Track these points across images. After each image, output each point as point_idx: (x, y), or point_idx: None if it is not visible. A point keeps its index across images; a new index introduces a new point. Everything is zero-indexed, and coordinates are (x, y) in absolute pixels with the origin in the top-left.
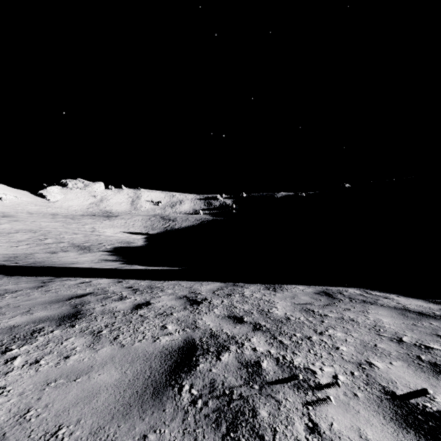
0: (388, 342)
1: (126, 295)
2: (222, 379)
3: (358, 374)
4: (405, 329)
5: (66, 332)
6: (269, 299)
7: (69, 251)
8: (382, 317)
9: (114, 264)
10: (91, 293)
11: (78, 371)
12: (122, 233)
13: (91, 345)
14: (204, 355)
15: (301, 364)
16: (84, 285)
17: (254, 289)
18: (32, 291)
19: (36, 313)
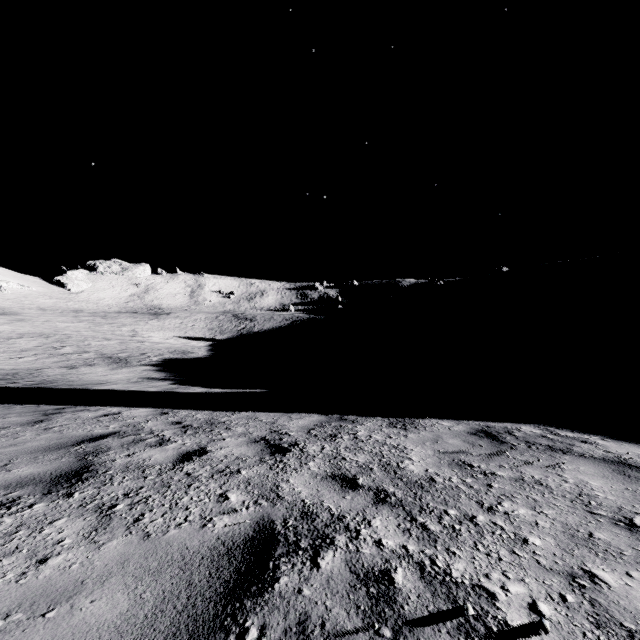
0: (612, 529)
1: (170, 436)
2: (321, 613)
3: (575, 600)
4: (633, 502)
5: (55, 507)
6: (398, 444)
7: (97, 365)
8: (588, 477)
9: (161, 385)
10: (116, 432)
11: (55, 592)
12: (176, 338)
13: (92, 534)
14: (290, 556)
15: (465, 576)
16: (107, 419)
17: (373, 427)
18: (23, 430)
19: (17, 469)
